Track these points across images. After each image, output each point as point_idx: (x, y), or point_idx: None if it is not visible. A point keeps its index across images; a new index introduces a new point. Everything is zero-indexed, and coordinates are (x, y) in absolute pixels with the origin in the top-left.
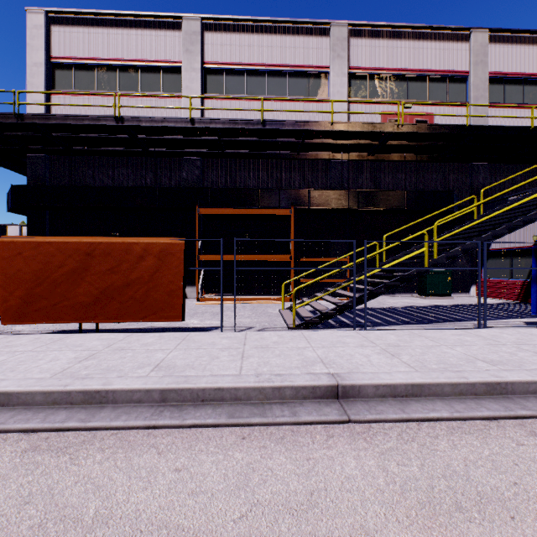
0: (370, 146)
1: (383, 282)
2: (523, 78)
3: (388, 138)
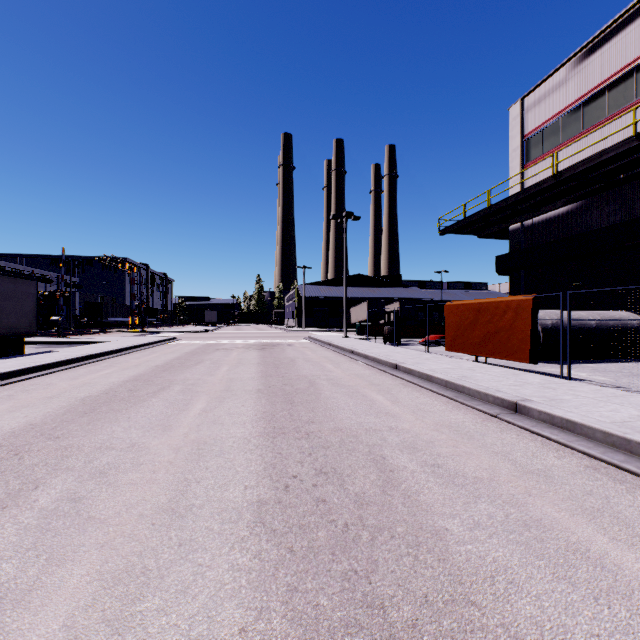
0: None
1: None
2: None
3: None
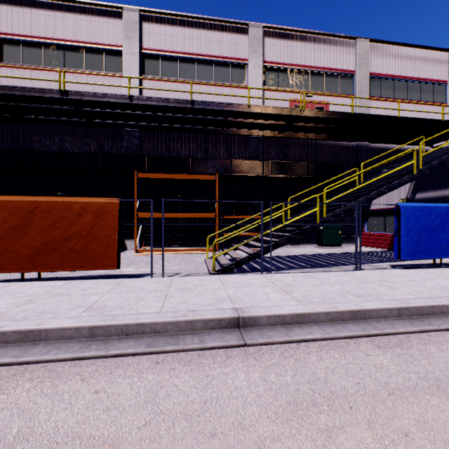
0: (280, 126)
1: (285, 235)
2: (394, 79)
3: (294, 120)
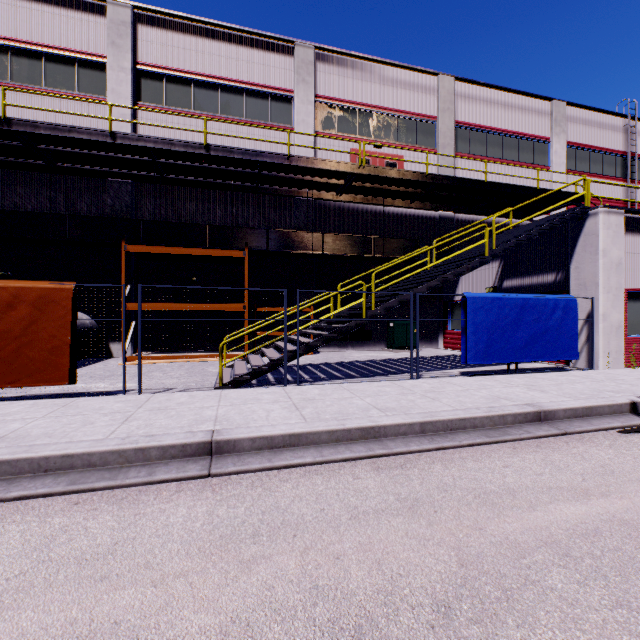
0: (336, 185)
1: (321, 334)
2: (486, 131)
3: (353, 178)
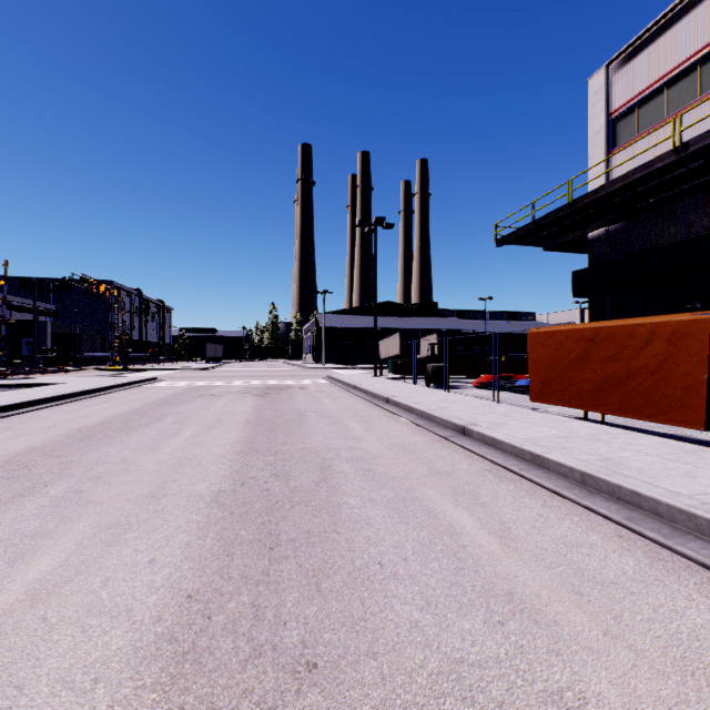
0: None
1: None
2: None
3: None
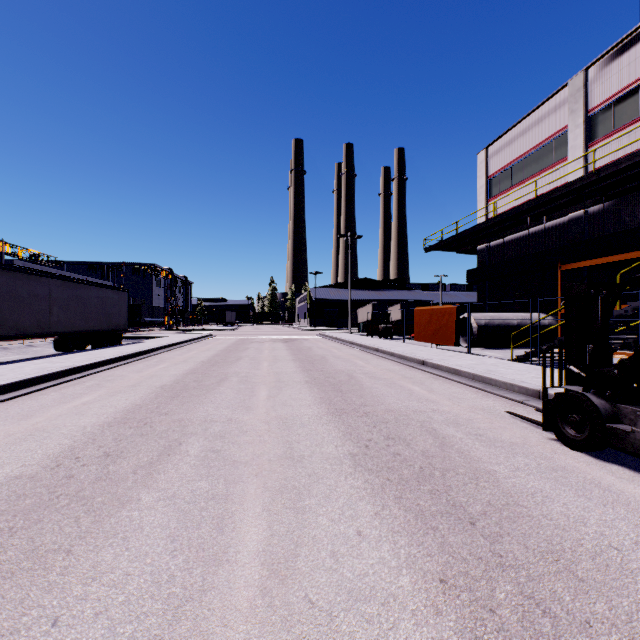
0: None
1: None
2: None
3: None
